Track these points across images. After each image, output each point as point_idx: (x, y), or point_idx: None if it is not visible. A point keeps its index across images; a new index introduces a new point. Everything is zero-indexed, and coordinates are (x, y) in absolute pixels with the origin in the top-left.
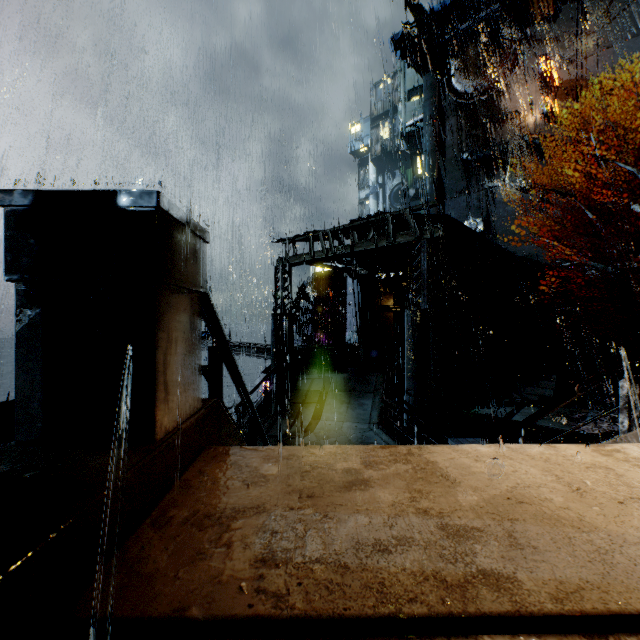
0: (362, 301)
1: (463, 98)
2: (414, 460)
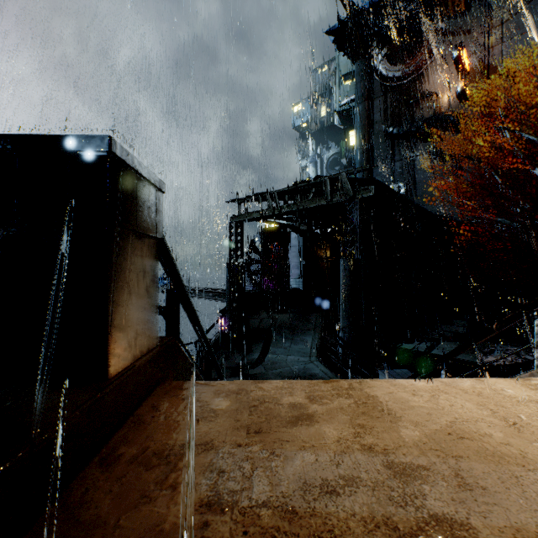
0: (303, 252)
1: (388, 81)
2: (355, 394)
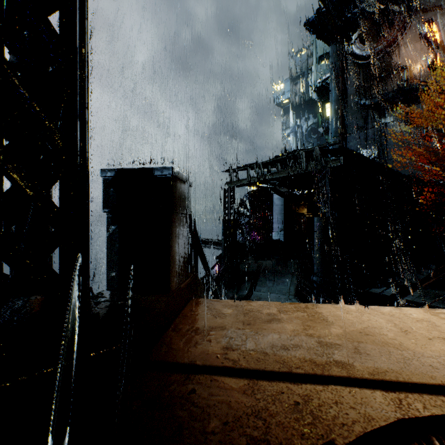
0: (284, 210)
1: (361, 59)
2: (308, 311)
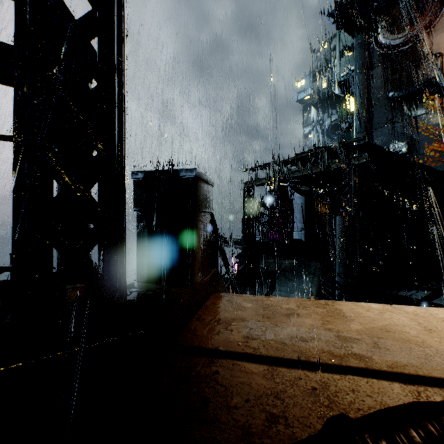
0: (305, 209)
1: (389, 49)
2: (328, 307)
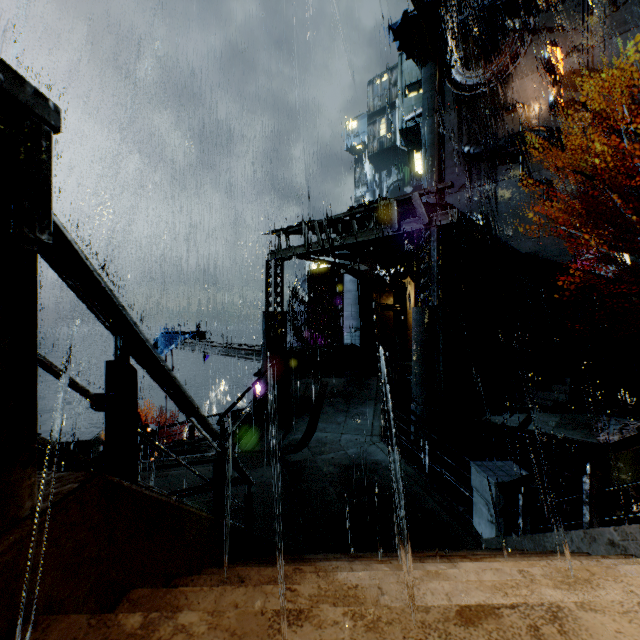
0: (360, 299)
1: (463, 90)
2: None
